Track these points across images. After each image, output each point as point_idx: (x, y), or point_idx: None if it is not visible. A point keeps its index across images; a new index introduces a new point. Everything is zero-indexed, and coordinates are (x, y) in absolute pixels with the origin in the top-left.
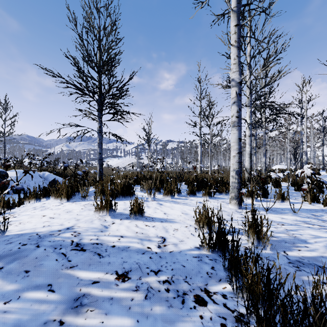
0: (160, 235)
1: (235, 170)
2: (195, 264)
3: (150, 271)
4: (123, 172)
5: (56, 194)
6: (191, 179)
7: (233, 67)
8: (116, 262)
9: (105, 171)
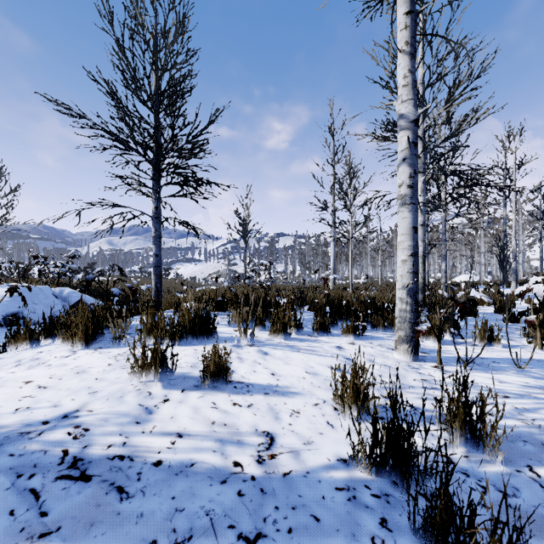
0: (262, 429)
1: (407, 287)
2: (343, 513)
3: (238, 537)
4: (203, 288)
5: (66, 333)
6: (319, 300)
7: (402, 93)
8: (157, 513)
9: (172, 286)
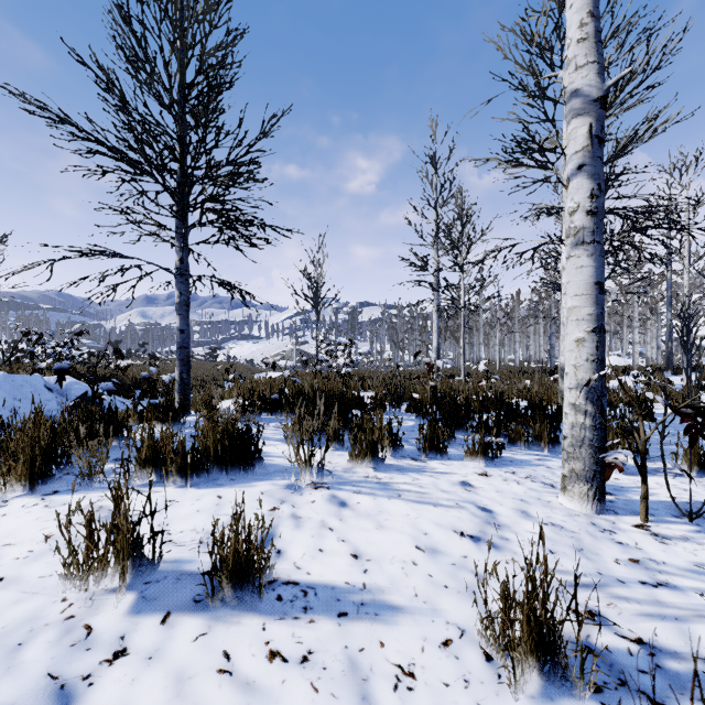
0: None
1: (586, 386)
2: None
3: None
4: (263, 374)
5: (1, 465)
6: (421, 395)
7: (576, 52)
8: None
9: (219, 372)
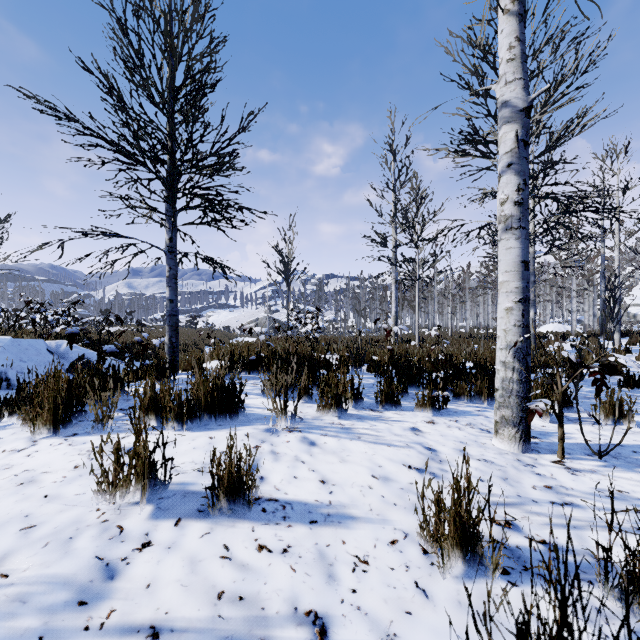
0: (306, 606)
1: (513, 347)
2: None
3: None
4: (239, 339)
5: (28, 412)
6: (380, 357)
7: (506, 70)
8: None
9: (200, 338)
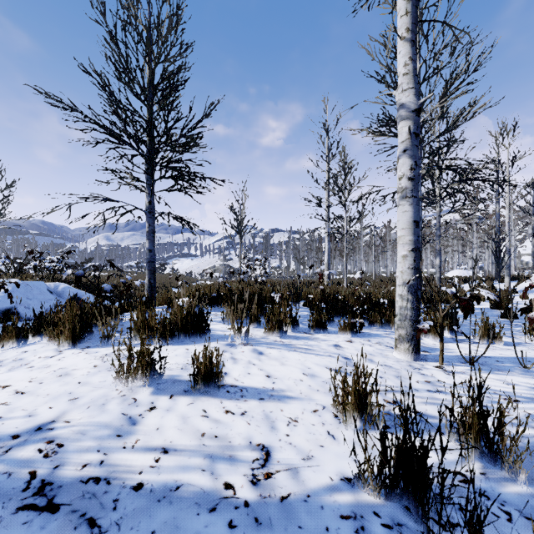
0: (257, 441)
1: (407, 284)
2: None
3: None
4: (199, 282)
5: (53, 332)
6: (314, 295)
7: (402, 81)
8: None
9: (168, 281)
